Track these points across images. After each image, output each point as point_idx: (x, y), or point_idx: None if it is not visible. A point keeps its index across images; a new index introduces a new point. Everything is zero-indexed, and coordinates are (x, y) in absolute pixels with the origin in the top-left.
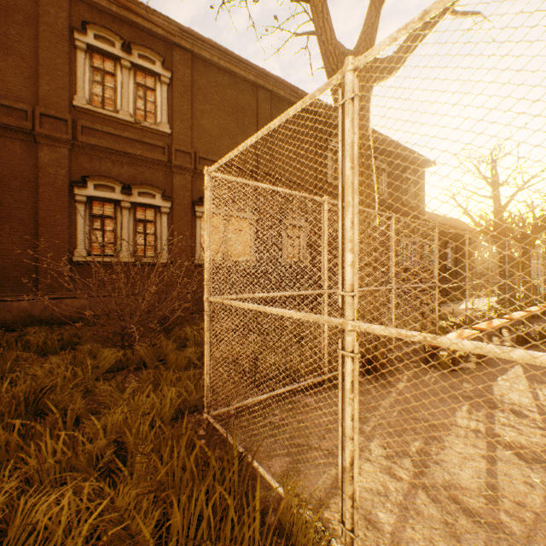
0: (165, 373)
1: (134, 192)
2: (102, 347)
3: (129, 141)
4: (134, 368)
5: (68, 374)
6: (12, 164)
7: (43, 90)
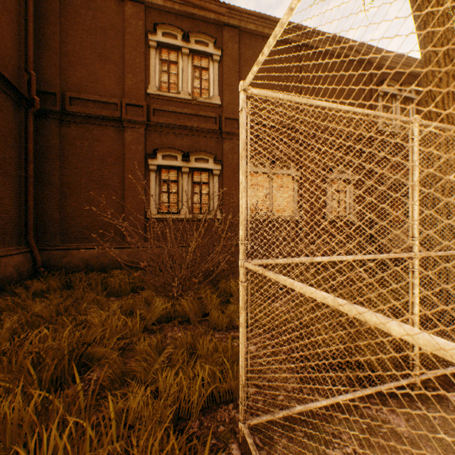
0: (202, 339)
1: (191, 159)
2: (156, 295)
3: (187, 116)
4: (180, 321)
5: (120, 324)
6: (108, 145)
7: (128, 86)
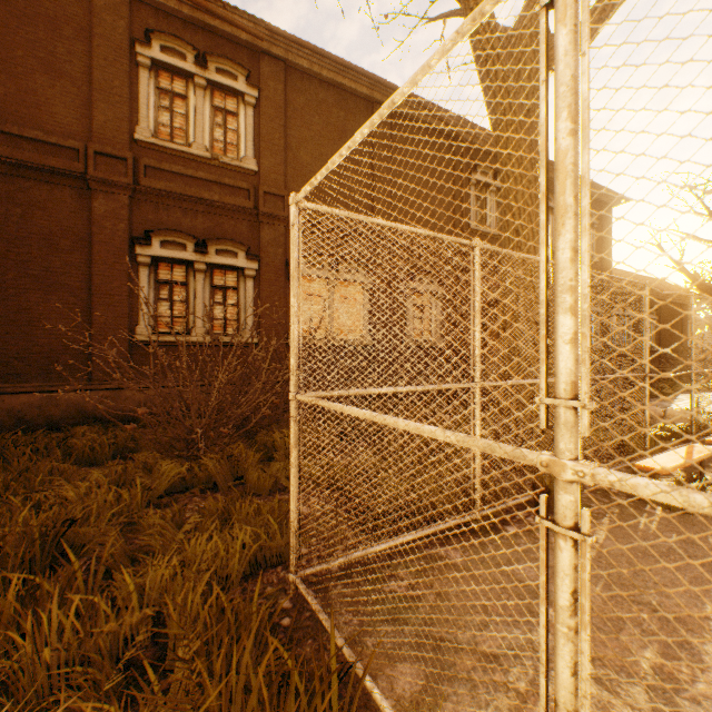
0: (239, 501)
1: (210, 250)
2: (162, 457)
3: (204, 183)
4: (201, 489)
5: (110, 497)
6: (61, 217)
7: (98, 122)
